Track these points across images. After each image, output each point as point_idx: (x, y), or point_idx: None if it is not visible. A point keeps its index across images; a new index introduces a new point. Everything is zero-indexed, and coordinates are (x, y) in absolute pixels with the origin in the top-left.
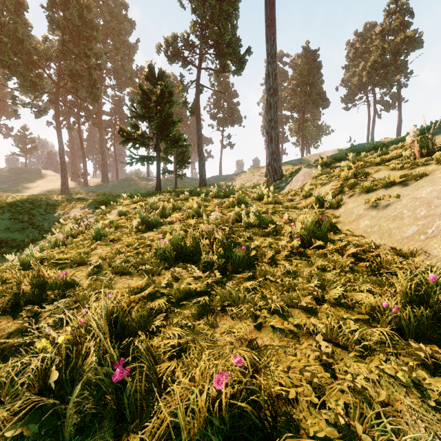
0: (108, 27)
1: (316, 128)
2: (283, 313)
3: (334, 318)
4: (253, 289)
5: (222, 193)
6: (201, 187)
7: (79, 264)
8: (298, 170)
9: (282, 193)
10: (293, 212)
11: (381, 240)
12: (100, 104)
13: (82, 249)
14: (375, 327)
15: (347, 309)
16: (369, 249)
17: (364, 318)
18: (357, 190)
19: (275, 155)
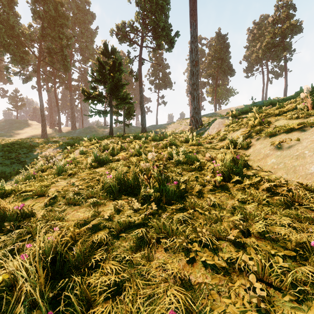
0: (76, 18)
1: (225, 91)
2: (213, 247)
3: (263, 254)
4: (184, 220)
5: (157, 137)
6: (142, 133)
7: (40, 195)
8: (213, 120)
9: (202, 137)
10: (212, 152)
11: (287, 175)
12: (70, 73)
13: (44, 182)
14: (302, 263)
15: (271, 242)
16: (279, 183)
17: (291, 254)
18: (262, 135)
19: (197, 109)
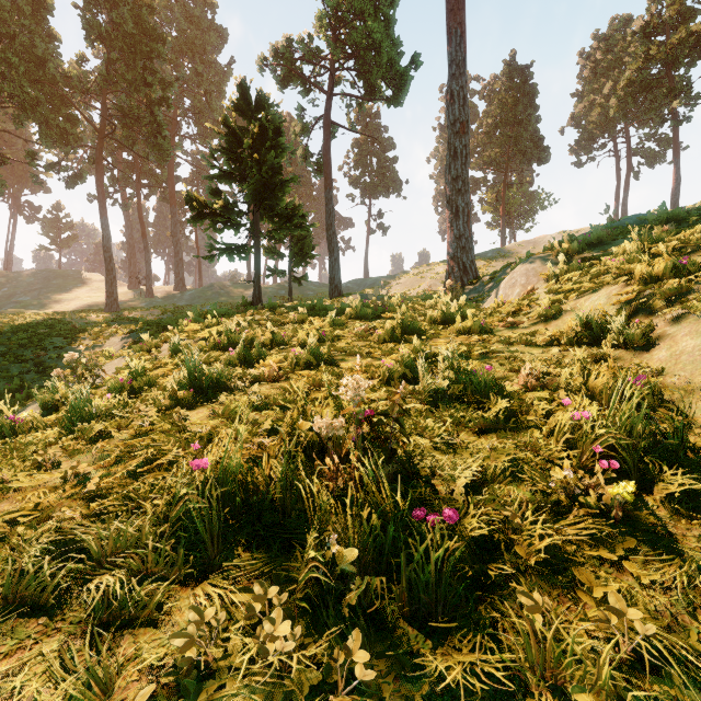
0: (184, 41)
1: (527, 198)
2: None
3: None
4: None
5: (369, 311)
6: (333, 299)
7: None
8: (506, 267)
9: (484, 310)
10: (529, 354)
11: None
12: (172, 165)
13: None
14: None
15: None
16: None
17: None
18: (697, 305)
19: (465, 240)
